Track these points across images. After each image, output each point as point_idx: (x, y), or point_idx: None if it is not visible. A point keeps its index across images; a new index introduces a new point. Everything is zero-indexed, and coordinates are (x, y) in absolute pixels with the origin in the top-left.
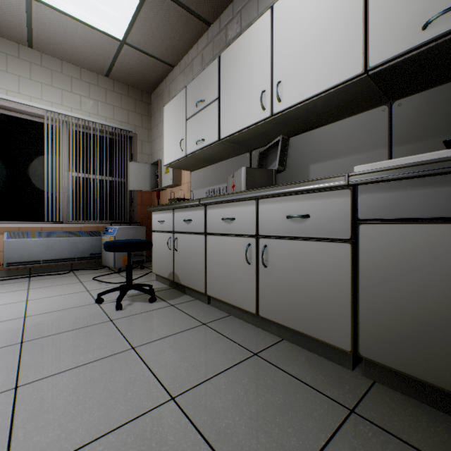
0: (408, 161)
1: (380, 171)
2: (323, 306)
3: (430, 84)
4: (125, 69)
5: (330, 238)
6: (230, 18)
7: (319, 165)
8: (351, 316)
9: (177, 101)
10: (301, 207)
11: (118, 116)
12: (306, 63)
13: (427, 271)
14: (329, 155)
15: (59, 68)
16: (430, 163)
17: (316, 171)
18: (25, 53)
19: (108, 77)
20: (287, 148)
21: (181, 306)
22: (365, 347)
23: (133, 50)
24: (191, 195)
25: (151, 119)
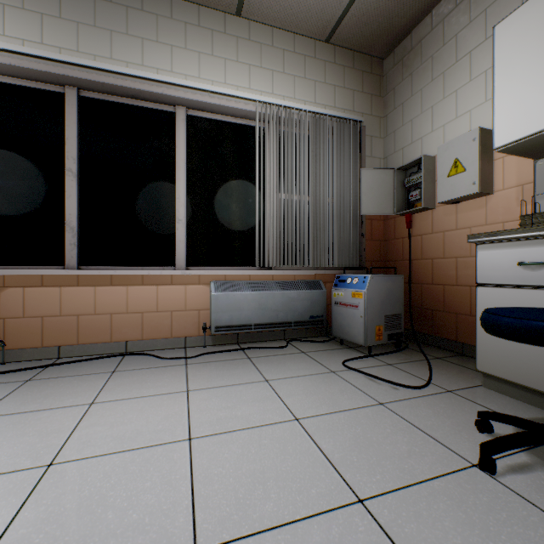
0: None
1: None
2: None
3: None
4: (364, 13)
5: None
6: None
7: None
8: None
9: None
10: None
11: (339, 102)
12: None
13: None
14: None
15: (269, 39)
16: None
17: None
18: (231, 25)
19: (327, 42)
20: None
21: None
22: None
23: None
24: (537, 209)
25: (384, 100)
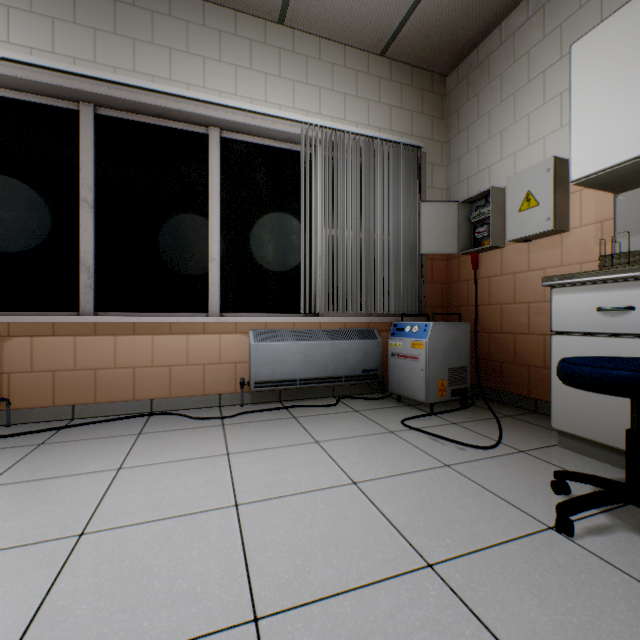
0: None
1: None
2: None
3: None
4: (425, 24)
5: None
6: None
7: None
8: None
9: None
10: None
11: (396, 124)
12: None
13: None
14: None
15: (316, 51)
16: None
17: None
18: (272, 34)
19: (382, 55)
20: None
21: None
22: None
23: None
24: (618, 248)
25: (447, 123)
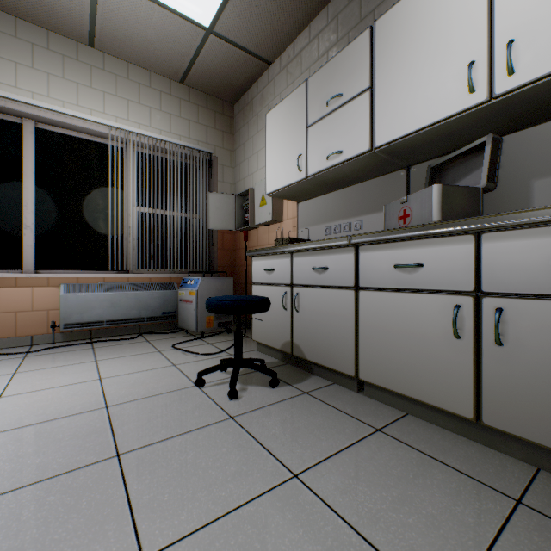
0: None
1: None
2: None
3: None
4: (206, 70)
5: None
6: None
7: None
8: None
9: (291, 102)
10: None
11: (194, 134)
12: None
13: None
14: None
15: (125, 72)
16: None
17: (546, 190)
18: (84, 53)
19: (182, 83)
20: (500, 154)
21: (319, 394)
22: None
23: (221, 42)
24: (299, 234)
25: (234, 137)
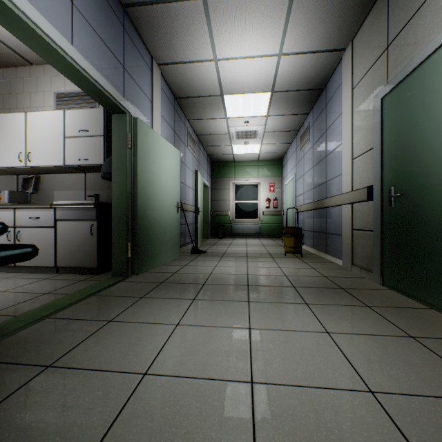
0: (68, 203)
1: (60, 204)
2: (46, 253)
3: (96, 171)
4: None
5: (48, 226)
6: (1, 78)
7: (59, 192)
8: (55, 253)
9: None
10: (37, 214)
11: None
12: (43, 150)
13: (74, 235)
14: (64, 188)
15: None
16: (71, 204)
17: (58, 195)
18: None
19: None
20: (39, 182)
21: None
22: (59, 263)
23: None
24: None
25: None
